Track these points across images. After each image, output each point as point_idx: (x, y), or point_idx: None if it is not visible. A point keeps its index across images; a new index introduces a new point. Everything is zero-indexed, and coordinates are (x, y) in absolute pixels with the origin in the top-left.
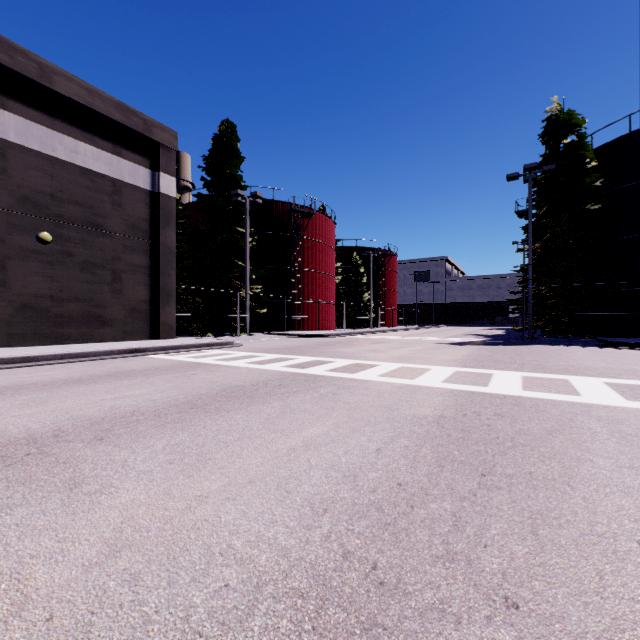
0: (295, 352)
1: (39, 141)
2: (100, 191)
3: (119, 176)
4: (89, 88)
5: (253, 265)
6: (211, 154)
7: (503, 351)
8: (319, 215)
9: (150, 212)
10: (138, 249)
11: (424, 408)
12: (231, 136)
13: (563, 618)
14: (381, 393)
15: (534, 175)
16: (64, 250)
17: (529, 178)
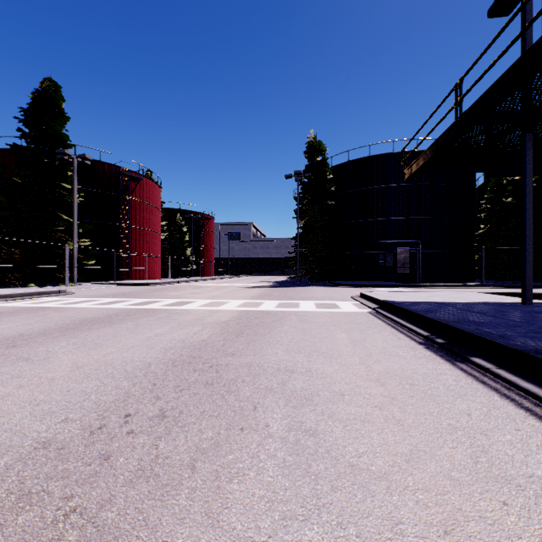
0: (130, 296)
1: None
2: None
3: None
4: None
5: (79, 219)
6: (31, 107)
7: (278, 290)
8: (147, 180)
9: None
10: None
11: (221, 318)
12: (55, 95)
13: (246, 354)
14: (198, 314)
15: (301, 177)
16: None
17: (298, 179)
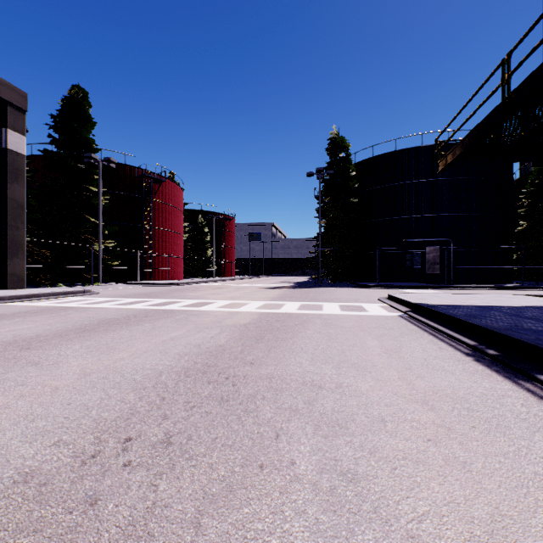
0: (151, 296)
1: None
2: None
3: None
4: None
5: (105, 221)
6: (60, 114)
7: (300, 291)
8: (169, 182)
9: None
10: None
11: (240, 321)
12: (83, 101)
13: (266, 363)
14: (216, 316)
15: (322, 175)
16: None
17: (319, 177)
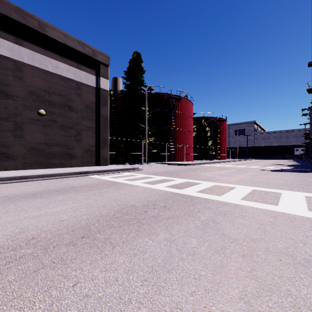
0: (173, 175)
1: (39, 62)
2: (70, 88)
3: (79, 80)
4: (64, 33)
5: (149, 127)
6: (128, 70)
7: None
8: (184, 99)
9: (95, 98)
10: (89, 118)
11: None
12: (138, 59)
13: None
14: (261, 224)
15: None
16: (51, 119)
17: None
